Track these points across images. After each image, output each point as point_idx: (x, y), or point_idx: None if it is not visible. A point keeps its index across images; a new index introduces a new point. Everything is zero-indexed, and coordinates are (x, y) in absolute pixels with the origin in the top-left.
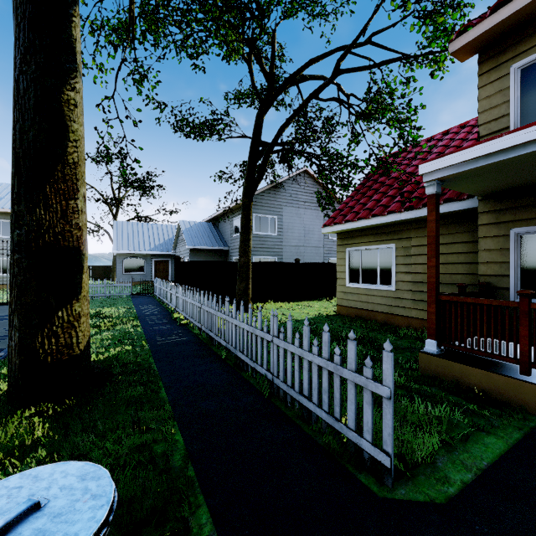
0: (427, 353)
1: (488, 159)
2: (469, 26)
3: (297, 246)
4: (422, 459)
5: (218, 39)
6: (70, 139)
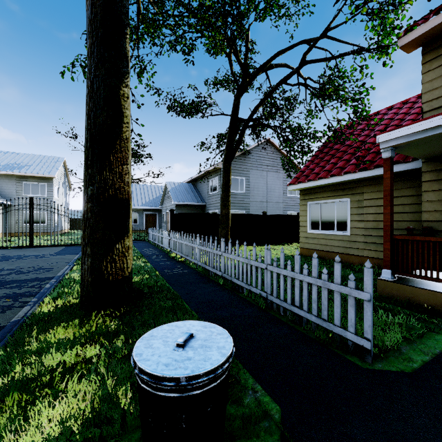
0: (384, 280)
1: (434, 130)
2: (414, 25)
3: (261, 202)
4: (391, 346)
5: (208, 40)
6: (124, 122)
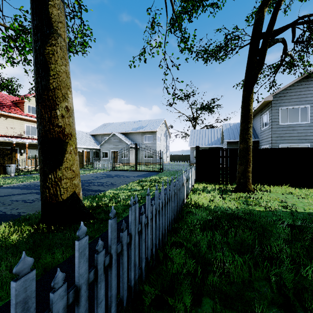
0: None
1: None
2: None
3: None
4: None
5: None
6: (51, 75)
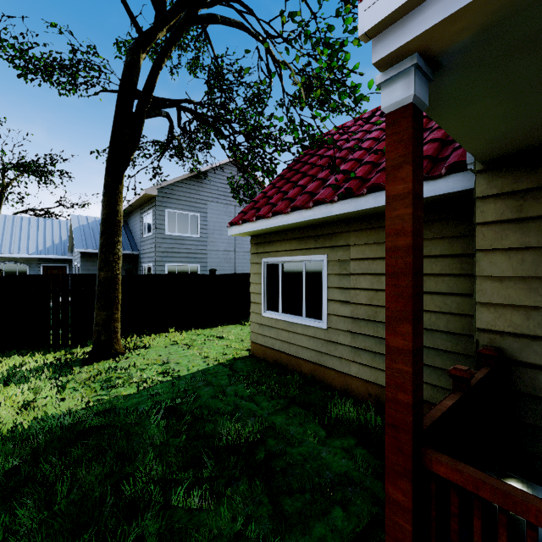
0: None
1: None
2: None
3: (226, 251)
4: None
5: None
6: None
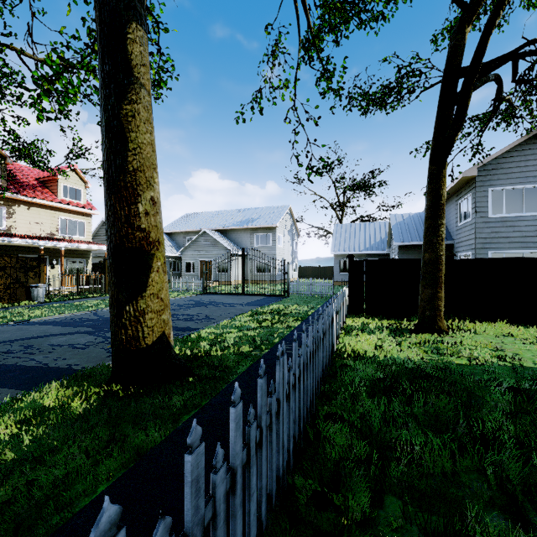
0: None
1: None
2: None
3: None
4: None
5: None
6: (130, 149)
